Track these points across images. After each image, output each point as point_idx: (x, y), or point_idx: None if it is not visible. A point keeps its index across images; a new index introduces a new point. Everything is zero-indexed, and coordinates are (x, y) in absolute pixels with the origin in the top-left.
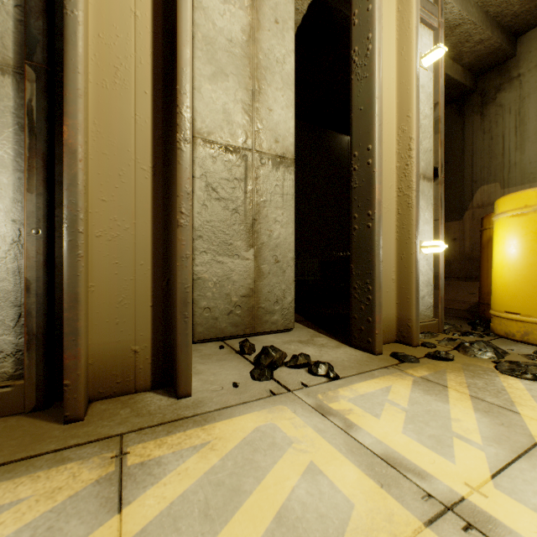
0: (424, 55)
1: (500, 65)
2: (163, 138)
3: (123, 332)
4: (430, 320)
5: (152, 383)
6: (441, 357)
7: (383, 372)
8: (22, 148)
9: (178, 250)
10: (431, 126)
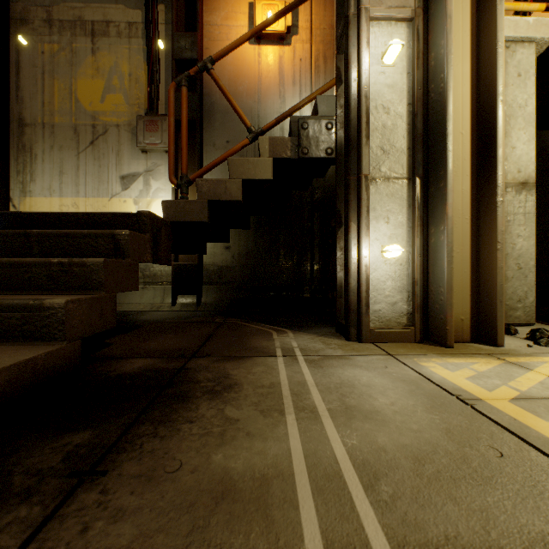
0: None
1: None
2: (475, 198)
3: (456, 308)
4: None
5: (470, 338)
6: None
7: None
8: (409, 216)
9: (496, 263)
10: None
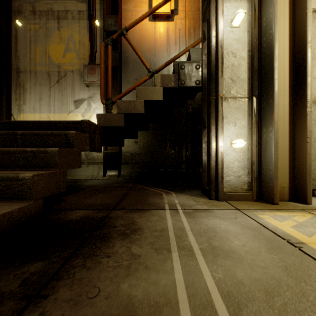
0: None
1: None
2: (292, 110)
3: (279, 179)
4: None
5: (288, 199)
6: None
7: None
8: (248, 121)
9: (306, 151)
10: None
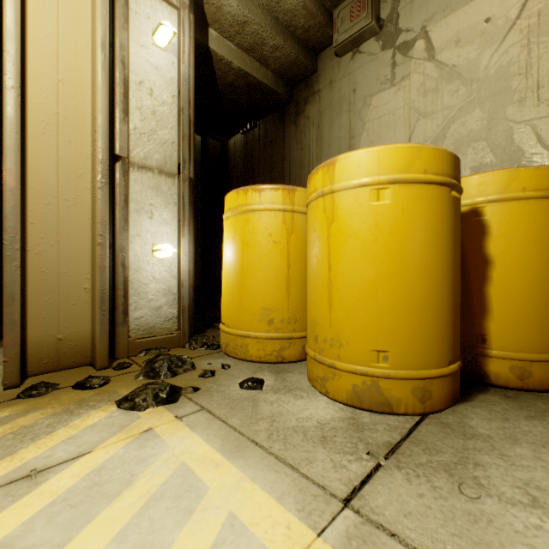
0: (154, 32)
1: (307, 78)
2: None
3: None
4: (167, 334)
5: None
6: (82, 384)
7: None
8: None
9: None
10: (175, 116)
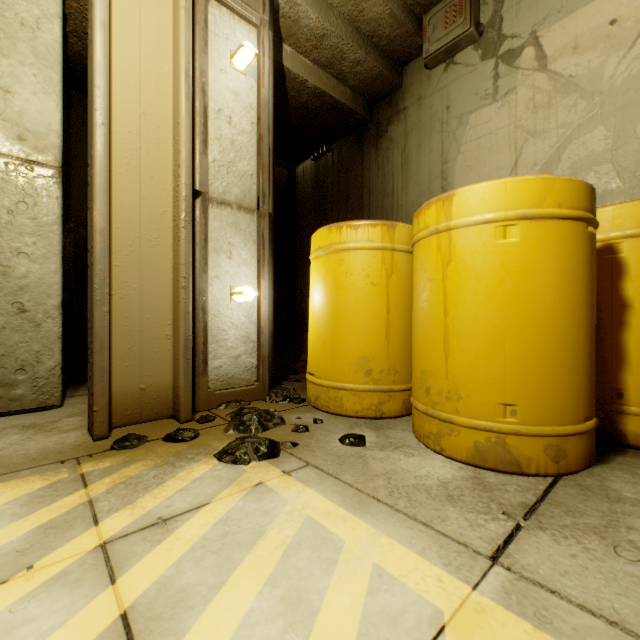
0: (233, 54)
1: (391, 94)
2: None
3: None
4: (246, 385)
5: None
6: (174, 437)
7: (41, 469)
8: None
9: None
10: (254, 145)
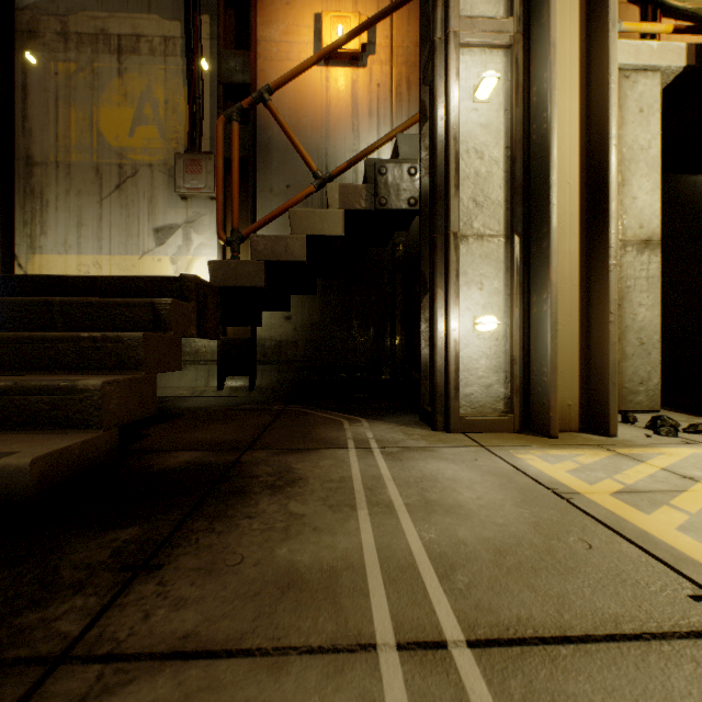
0: None
1: None
2: (585, 261)
3: (562, 392)
4: None
5: (578, 427)
6: None
7: None
8: (506, 282)
9: (608, 338)
10: None
